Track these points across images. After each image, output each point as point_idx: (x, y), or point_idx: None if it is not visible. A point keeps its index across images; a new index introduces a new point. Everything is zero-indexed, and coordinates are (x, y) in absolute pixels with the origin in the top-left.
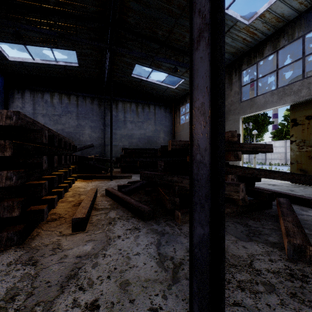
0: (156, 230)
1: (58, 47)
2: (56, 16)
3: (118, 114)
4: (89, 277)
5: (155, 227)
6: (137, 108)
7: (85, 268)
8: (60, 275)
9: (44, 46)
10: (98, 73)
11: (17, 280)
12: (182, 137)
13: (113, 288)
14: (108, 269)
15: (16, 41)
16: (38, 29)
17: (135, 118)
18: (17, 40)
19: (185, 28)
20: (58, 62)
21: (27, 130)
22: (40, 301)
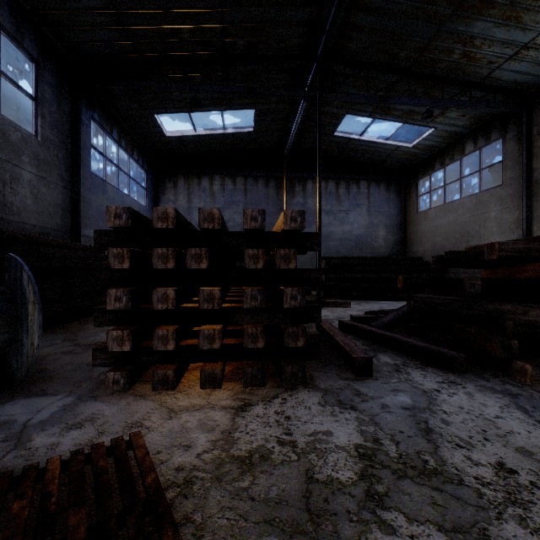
0: (493, 389)
1: (232, 107)
2: (242, 64)
3: (307, 200)
4: (455, 435)
5: (485, 384)
6: (337, 189)
7: (434, 424)
8: (408, 427)
9: (213, 109)
10: (280, 137)
11: (356, 423)
12: (422, 235)
13: (511, 454)
14: (474, 430)
15: (181, 109)
16: (220, 88)
17: (334, 206)
18: (182, 107)
19: (456, 36)
20: (226, 130)
21: (303, 234)
22: (418, 450)
